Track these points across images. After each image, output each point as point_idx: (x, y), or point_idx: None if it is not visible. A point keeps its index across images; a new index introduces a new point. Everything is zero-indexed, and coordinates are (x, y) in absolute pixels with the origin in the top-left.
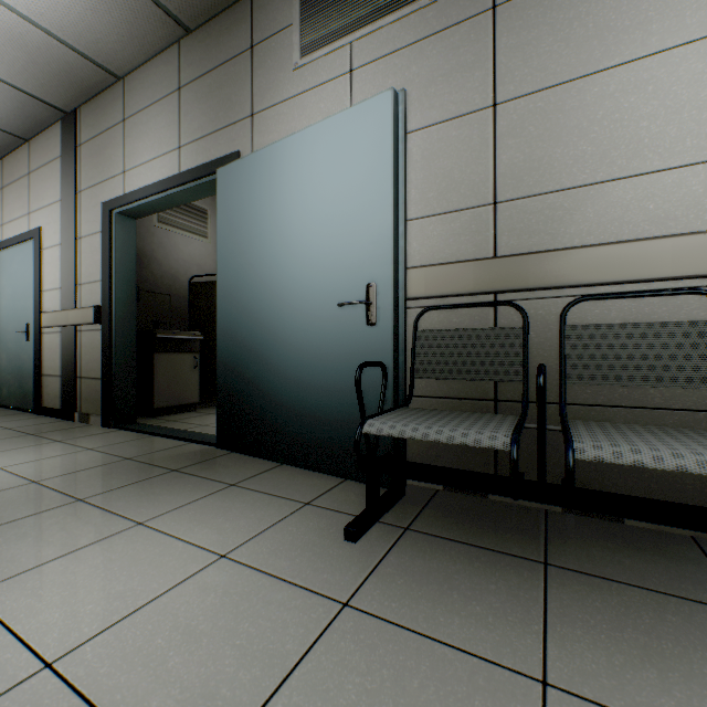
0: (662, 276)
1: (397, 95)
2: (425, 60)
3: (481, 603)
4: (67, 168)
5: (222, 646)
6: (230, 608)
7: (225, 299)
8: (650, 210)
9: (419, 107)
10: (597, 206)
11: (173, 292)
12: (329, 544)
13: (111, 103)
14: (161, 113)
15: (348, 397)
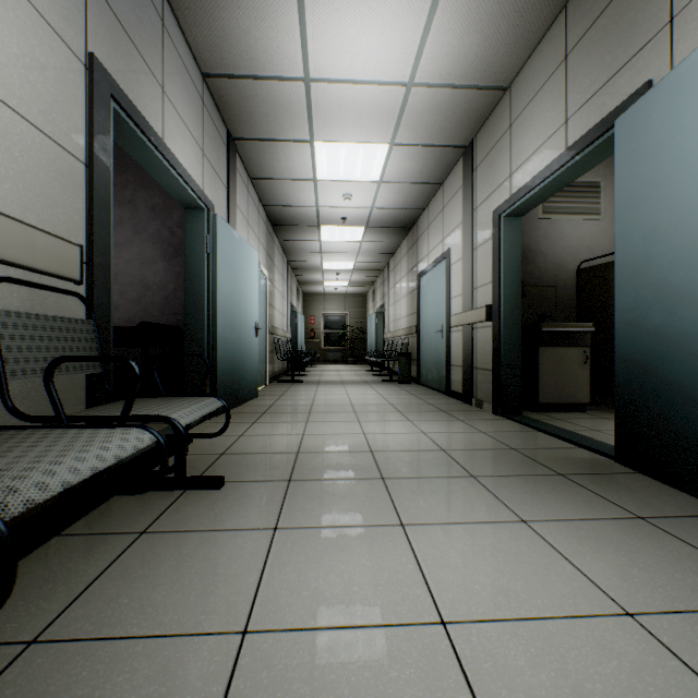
0: None
1: None
2: None
3: None
4: (466, 193)
5: None
6: None
7: (626, 278)
8: None
9: None
10: None
11: (558, 282)
12: None
13: (498, 117)
14: (545, 96)
15: None
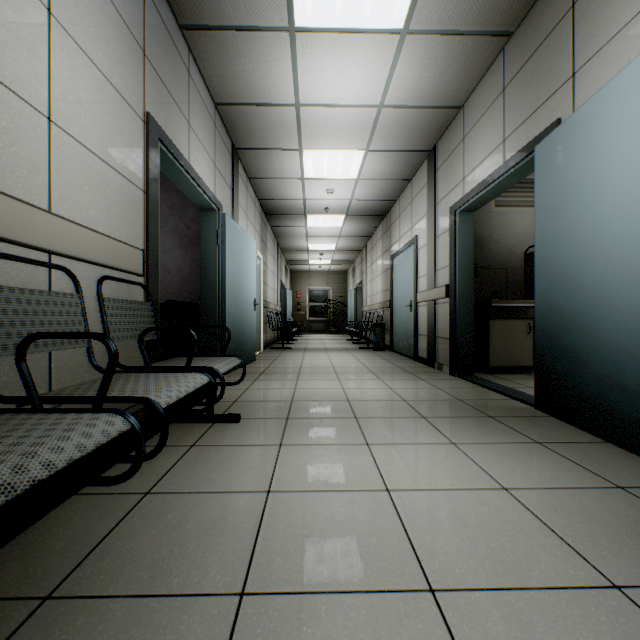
0: None
1: None
2: None
3: None
4: (430, 190)
5: (479, 539)
6: (494, 522)
7: (542, 268)
8: None
9: None
10: None
11: (508, 265)
12: (627, 532)
13: (454, 130)
14: (489, 118)
15: None
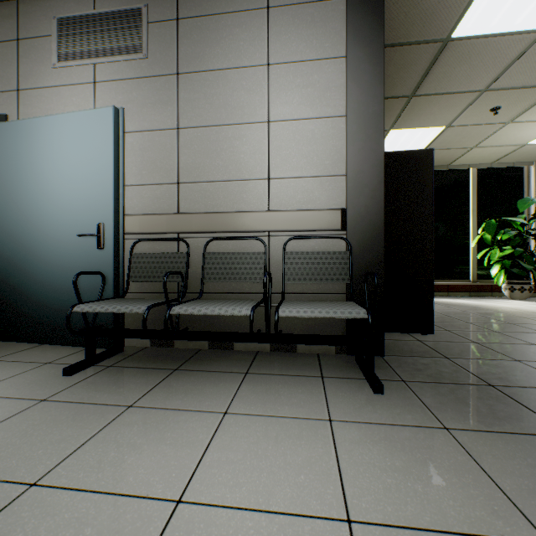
0: (247, 230)
1: (118, 110)
2: (141, 91)
3: (125, 388)
4: None
5: None
6: None
7: None
8: (244, 198)
9: (138, 118)
10: (224, 192)
11: None
12: (51, 379)
13: None
14: None
15: (87, 294)
